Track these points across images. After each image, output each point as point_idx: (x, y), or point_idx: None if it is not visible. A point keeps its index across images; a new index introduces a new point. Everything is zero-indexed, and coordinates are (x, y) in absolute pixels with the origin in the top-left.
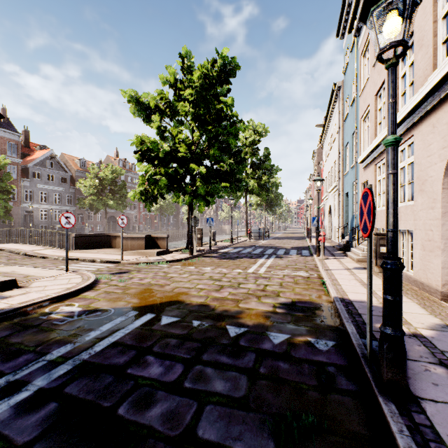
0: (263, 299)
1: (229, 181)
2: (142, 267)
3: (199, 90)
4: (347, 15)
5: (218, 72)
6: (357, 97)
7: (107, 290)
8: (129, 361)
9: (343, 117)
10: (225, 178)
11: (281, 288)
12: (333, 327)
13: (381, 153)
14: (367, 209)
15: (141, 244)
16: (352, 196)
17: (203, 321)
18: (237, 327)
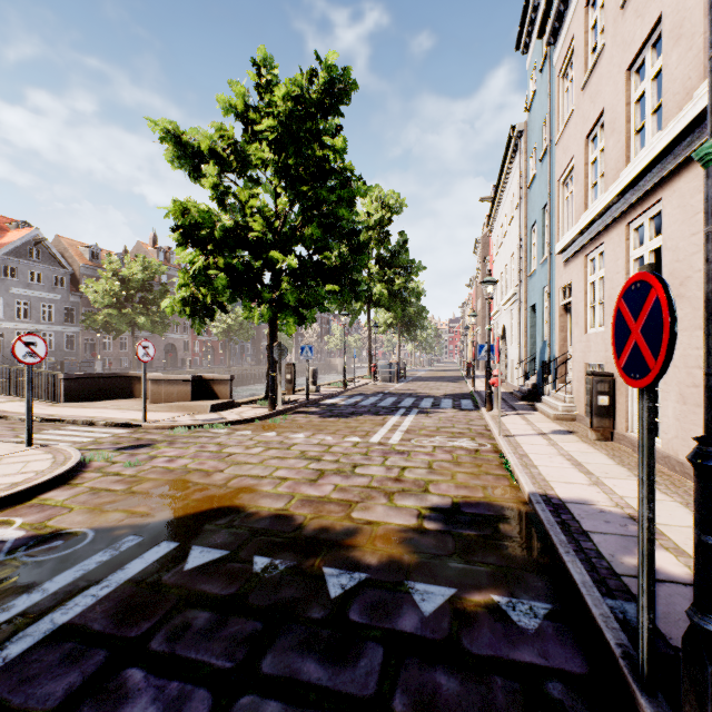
0: (398, 500)
1: (340, 283)
2: (180, 434)
3: (285, 121)
4: (534, 11)
5: (320, 93)
6: (552, 146)
7: (96, 485)
8: (80, 689)
9: (526, 182)
10: (332, 277)
11: (430, 473)
12: (539, 565)
13: (598, 235)
14: (644, 322)
15: (184, 392)
16: (542, 310)
17: (276, 558)
18: (346, 570)
